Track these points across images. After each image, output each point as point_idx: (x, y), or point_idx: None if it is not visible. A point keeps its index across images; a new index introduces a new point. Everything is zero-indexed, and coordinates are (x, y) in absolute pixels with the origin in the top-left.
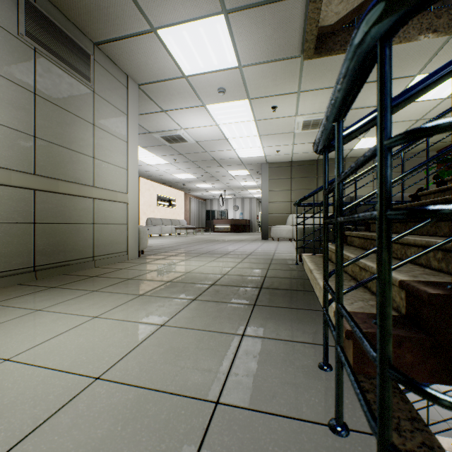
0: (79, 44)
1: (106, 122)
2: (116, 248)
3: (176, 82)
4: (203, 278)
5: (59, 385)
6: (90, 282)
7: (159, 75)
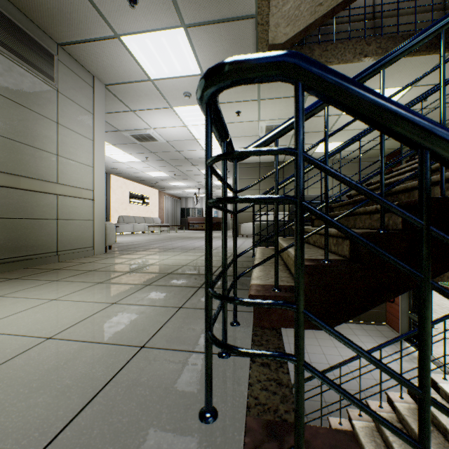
0: (42, 44)
1: (71, 121)
2: (81, 244)
3: (142, 84)
4: (162, 269)
5: (16, 343)
6: (52, 273)
7: (126, 77)
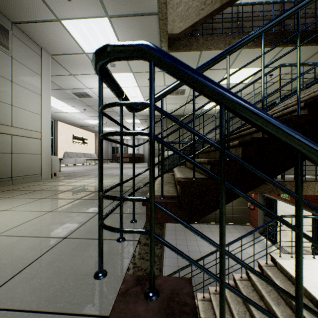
0: None
1: (23, 80)
2: (31, 172)
3: (79, 56)
4: (91, 188)
5: None
6: (6, 193)
7: (66, 50)
